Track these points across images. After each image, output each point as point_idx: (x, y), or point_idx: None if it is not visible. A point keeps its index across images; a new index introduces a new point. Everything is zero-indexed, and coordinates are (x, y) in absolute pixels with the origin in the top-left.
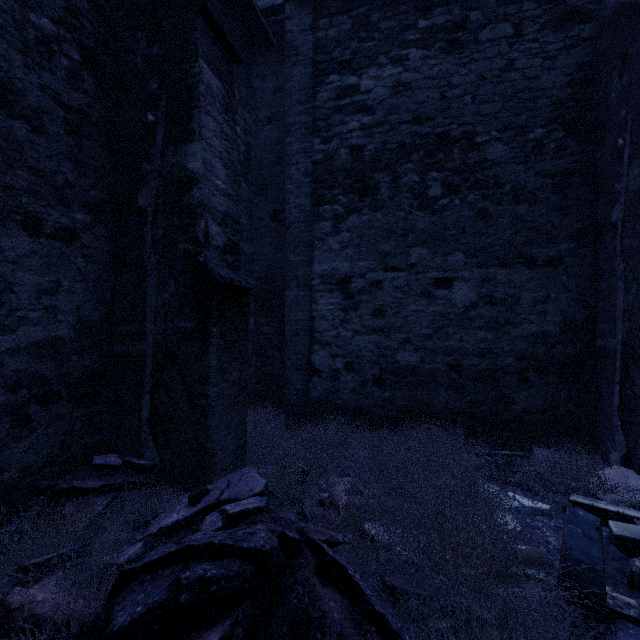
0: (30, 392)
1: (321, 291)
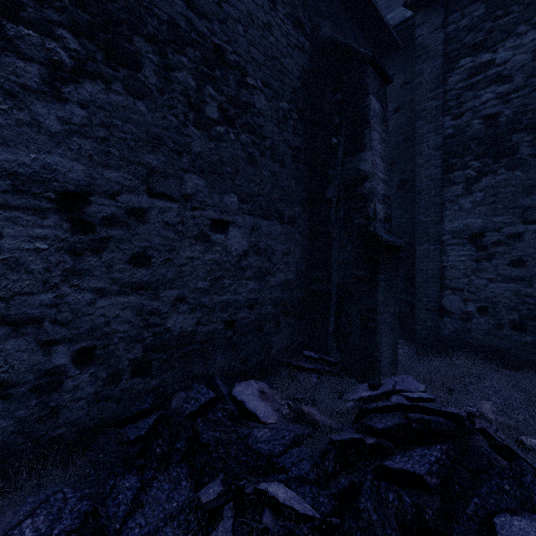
0: (280, 309)
1: (452, 245)
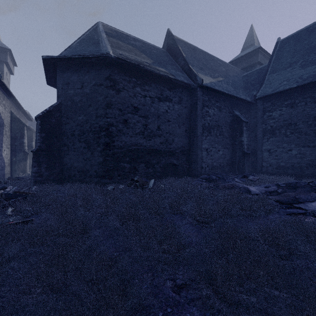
0: (227, 164)
1: (264, 152)
